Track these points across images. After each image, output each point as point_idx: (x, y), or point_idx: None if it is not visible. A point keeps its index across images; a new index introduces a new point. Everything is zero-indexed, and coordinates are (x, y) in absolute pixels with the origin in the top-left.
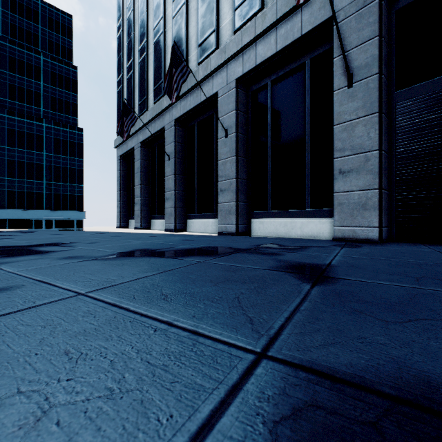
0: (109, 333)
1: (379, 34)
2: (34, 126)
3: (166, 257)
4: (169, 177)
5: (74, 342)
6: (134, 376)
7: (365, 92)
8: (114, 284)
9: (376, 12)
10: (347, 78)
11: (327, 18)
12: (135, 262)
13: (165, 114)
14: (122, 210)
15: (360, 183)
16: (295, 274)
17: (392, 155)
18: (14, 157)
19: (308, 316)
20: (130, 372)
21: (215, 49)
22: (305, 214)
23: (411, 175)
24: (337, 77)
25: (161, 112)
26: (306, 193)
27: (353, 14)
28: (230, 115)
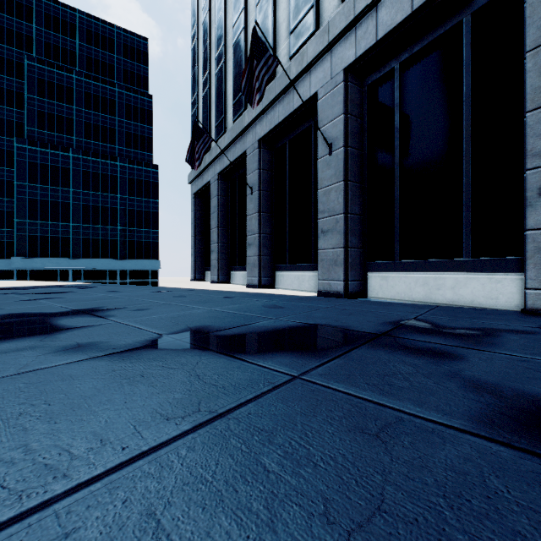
0: None
1: None
2: (108, 165)
3: (229, 354)
4: (252, 216)
5: None
6: None
7: None
8: (45, 500)
9: None
10: None
11: None
12: (166, 371)
13: (247, 134)
14: (197, 260)
15: None
16: None
17: None
18: (89, 202)
19: None
20: None
21: (314, 32)
22: (462, 266)
23: None
24: (533, 26)
25: (241, 133)
26: (465, 231)
27: None
28: (335, 122)
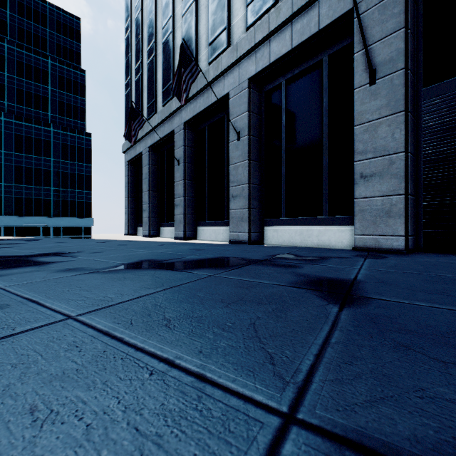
0: (93, 378)
1: (405, 26)
2: (41, 131)
3: (172, 269)
4: (178, 182)
5: (46, 391)
6: (114, 455)
7: (389, 90)
8: (110, 305)
9: (402, 2)
10: (369, 74)
11: (346, 11)
12: (138, 276)
13: (174, 117)
14: (130, 217)
15: (383, 188)
16: (318, 292)
17: (419, 158)
18: (22, 163)
19: (342, 353)
20: (110, 448)
21: (227, 47)
22: (323, 221)
23: (440, 179)
24: (358, 74)
25: (170, 115)
26: (324, 198)
27: (375, 5)
28: (242, 117)
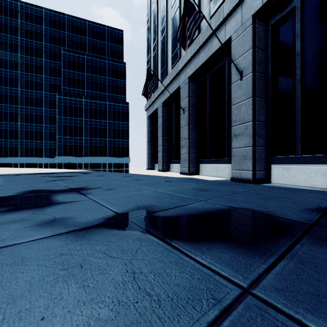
0: None
1: None
2: (102, 104)
3: (167, 240)
4: (184, 127)
5: None
6: None
7: None
8: None
9: None
10: None
11: None
12: (104, 262)
13: (180, 75)
14: (150, 157)
15: None
16: None
17: None
18: (92, 125)
19: None
20: None
21: None
22: None
23: None
24: None
25: (177, 74)
26: None
27: None
28: (245, 56)
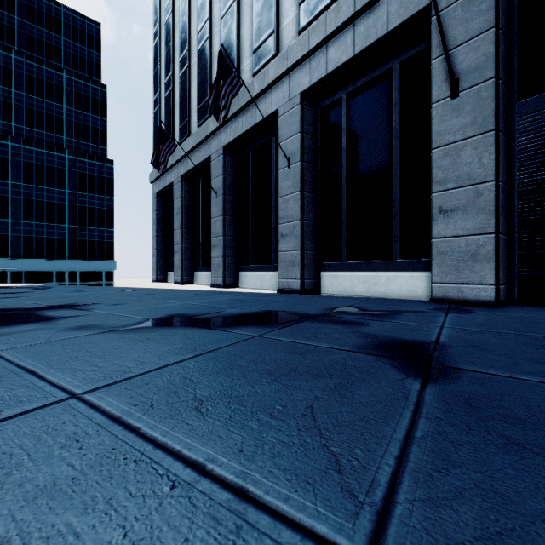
0: (93, 492)
1: (495, 25)
2: (55, 158)
3: (208, 327)
4: (216, 218)
5: (26, 515)
6: None
7: (476, 104)
8: (127, 377)
9: None
10: (450, 85)
11: (422, 8)
12: (164, 337)
13: (211, 140)
14: (159, 261)
15: (468, 225)
16: (391, 360)
17: (512, 188)
18: (32, 196)
19: (433, 454)
20: None
21: (275, 55)
22: (392, 266)
23: (539, 215)
24: (436, 85)
25: (206, 138)
26: (394, 238)
27: None
28: (293, 139)
